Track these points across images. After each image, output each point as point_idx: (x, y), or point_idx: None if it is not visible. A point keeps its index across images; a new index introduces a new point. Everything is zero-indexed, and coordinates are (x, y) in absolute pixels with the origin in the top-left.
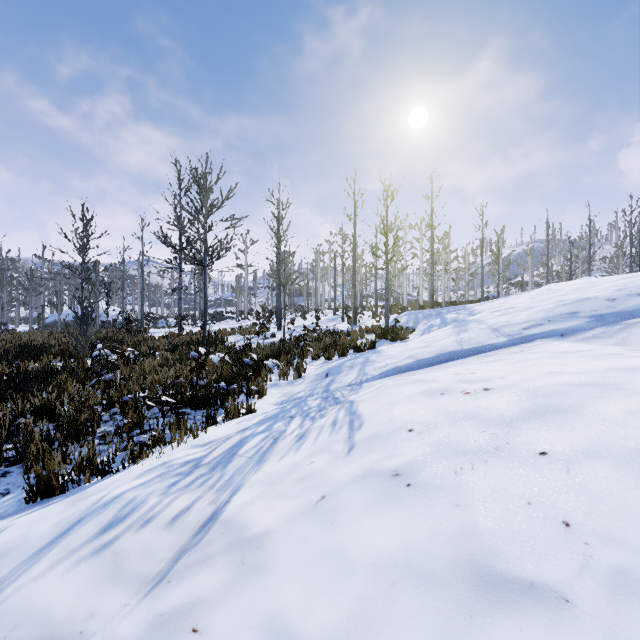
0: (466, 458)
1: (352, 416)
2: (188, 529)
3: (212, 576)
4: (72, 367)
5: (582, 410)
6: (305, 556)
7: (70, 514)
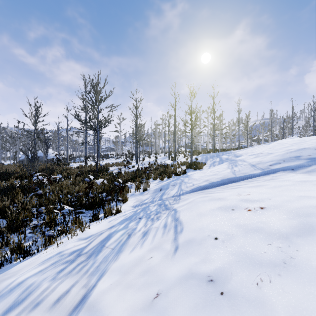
0: (262, 269)
1: (176, 222)
2: (64, 311)
3: None
4: (23, 185)
5: None
6: None
7: None
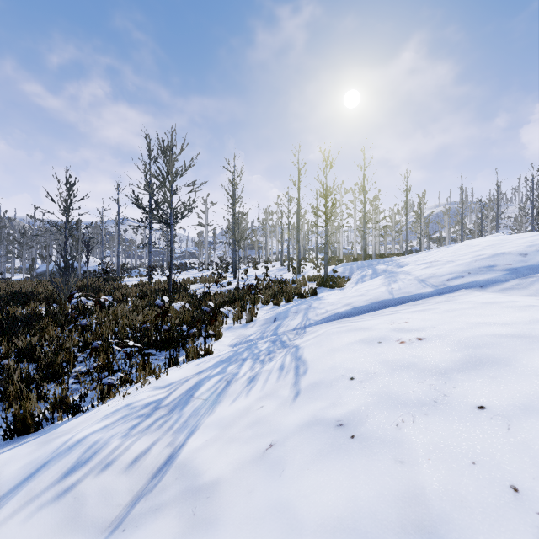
0: (406, 410)
1: (297, 361)
2: (145, 472)
3: (164, 527)
4: (54, 312)
5: (514, 362)
6: (253, 511)
7: (37, 457)
